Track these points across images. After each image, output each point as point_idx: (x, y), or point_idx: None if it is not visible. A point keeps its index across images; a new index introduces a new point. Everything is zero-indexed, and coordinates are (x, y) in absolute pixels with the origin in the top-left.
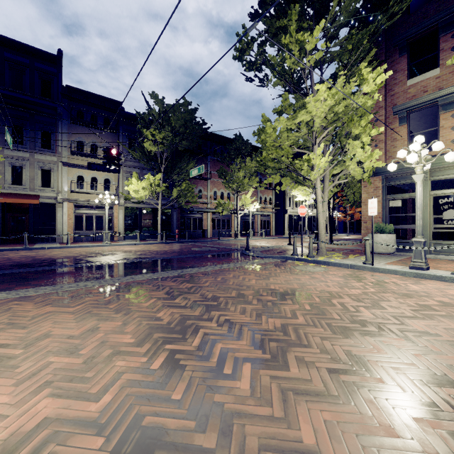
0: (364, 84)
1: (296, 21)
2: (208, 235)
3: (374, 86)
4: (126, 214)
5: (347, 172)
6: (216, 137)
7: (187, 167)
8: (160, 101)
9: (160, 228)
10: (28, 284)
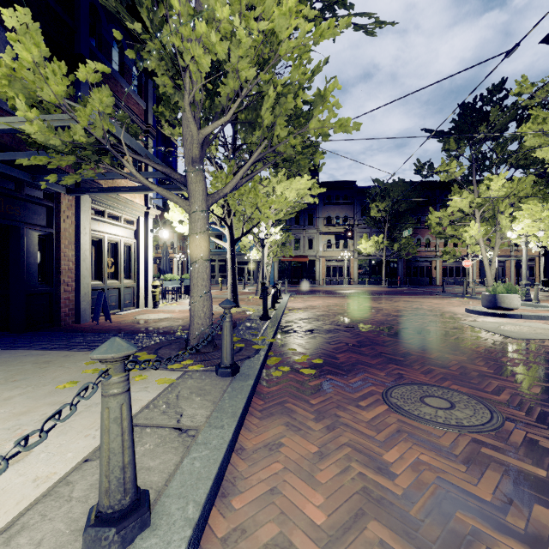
0: (490, 186)
1: (455, 145)
2: (437, 283)
3: (499, 186)
4: (359, 265)
5: (504, 235)
6: (446, 183)
7: (406, 225)
8: (381, 182)
9: (384, 276)
10: (320, 295)
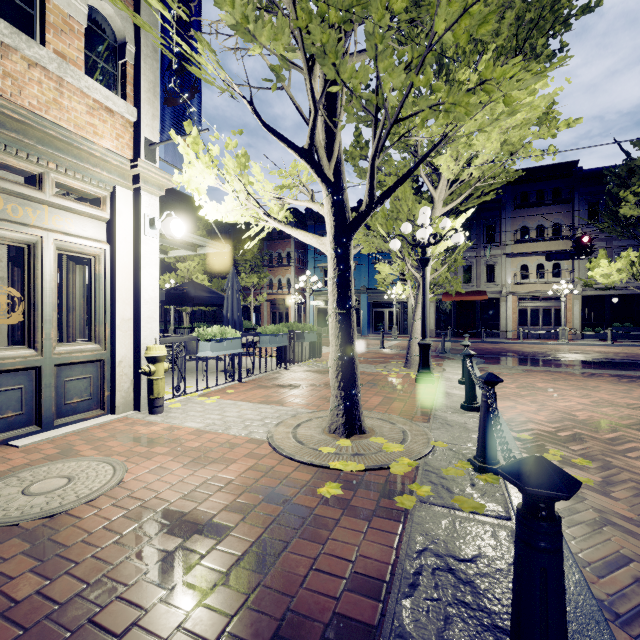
0: None
1: None
2: None
3: None
4: (584, 305)
5: None
6: None
7: None
8: None
9: None
10: (539, 365)
